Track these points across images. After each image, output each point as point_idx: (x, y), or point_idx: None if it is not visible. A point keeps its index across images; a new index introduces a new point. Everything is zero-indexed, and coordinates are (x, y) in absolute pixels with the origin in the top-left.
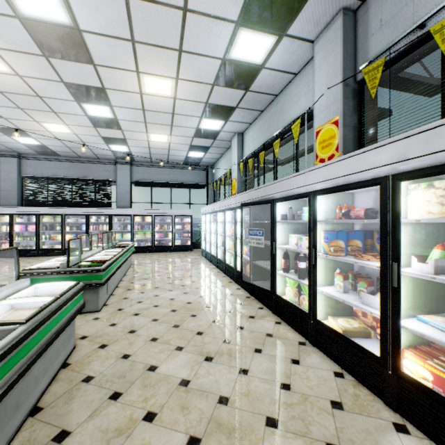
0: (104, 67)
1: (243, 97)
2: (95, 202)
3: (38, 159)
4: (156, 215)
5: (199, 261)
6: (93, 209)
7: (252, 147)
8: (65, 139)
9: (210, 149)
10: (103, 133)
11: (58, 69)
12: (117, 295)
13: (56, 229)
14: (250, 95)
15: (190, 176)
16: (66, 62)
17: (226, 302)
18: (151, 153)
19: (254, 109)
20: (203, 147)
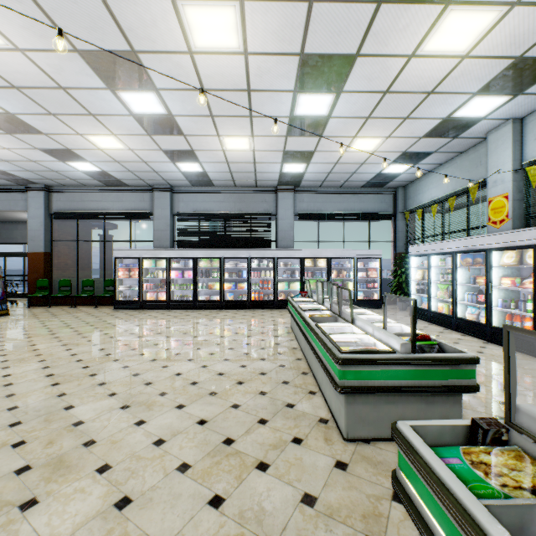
0: (393, 5)
1: None
2: (252, 242)
3: (190, 192)
4: (332, 257)
5: (429, 327)
6: (255, 251)
7: None
8: (234, 160)
9: (428, 156)
10: (290, 146)
11: (310, 28)
12: None
13: (213, 275)
14: None
15: (370, 204)
16: (335, 6)
17: None
18: (331, 172)
19: None
20: (420, 154)
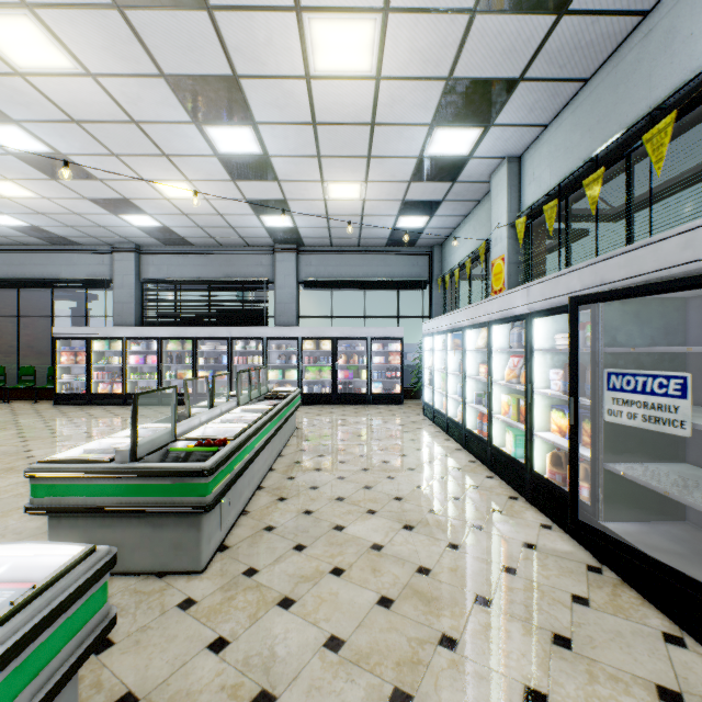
0: (229, 12)
1: (544, 41)
2: (243, 318)
3: (163, 252)
4: (338, 338)
5: (421, 429)
6: (238, 329)
7: (548, 178)
8: (192, 212)
9: (441, 206)
10: (249, 193)
11: (147, 42)
12: (255, 514)
13: (185, 361)
14: (567, 29)
15: (398, 267)
16: (156, 14)
17: (532, 583)
18: (331, 226)
19: (564, 78)
20: (427, 202)
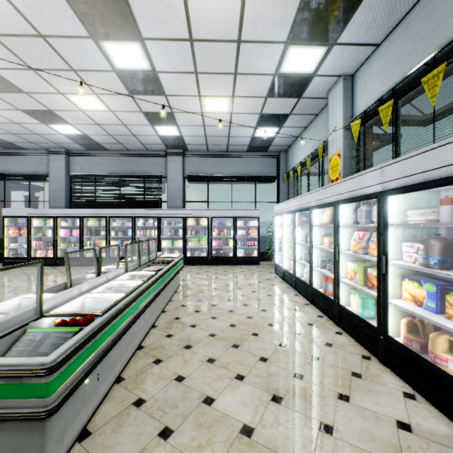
0: None
1: None
2: (144, 202)
3: (86, 155)
4: (212, 216)
5: (275, 286)
6: (139, 210)
7: (379, 87)
8: (103, 122)
9: (288, 119)
10: (144, 106)
11: None
12: (128, 382)
13: (101, 234)
14: None
15: (255, 167)
16: None
17: None
18: (207, 135)
19: None
20: (278, 116)
